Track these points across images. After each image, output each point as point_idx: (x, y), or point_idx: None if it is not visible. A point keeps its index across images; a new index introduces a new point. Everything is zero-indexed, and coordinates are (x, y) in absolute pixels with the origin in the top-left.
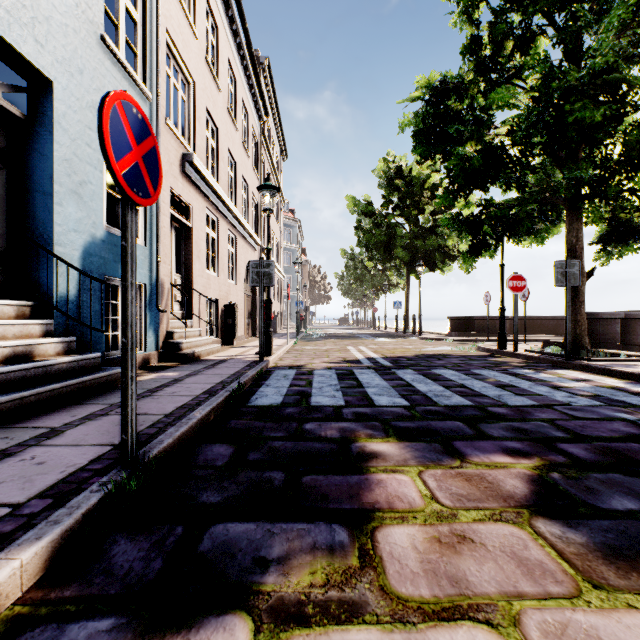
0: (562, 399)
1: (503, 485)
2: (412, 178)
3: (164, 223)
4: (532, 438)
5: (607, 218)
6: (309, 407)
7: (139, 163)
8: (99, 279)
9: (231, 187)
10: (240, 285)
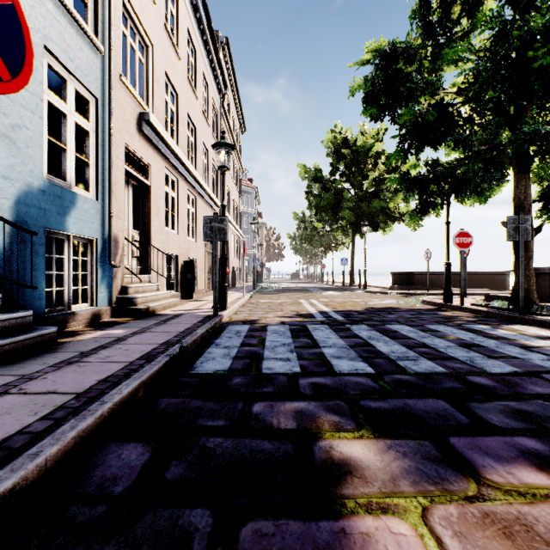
0: (544, 364)
1: None
2: (357, 147)
3: (118, 179)
4: None
5: None
6: (259, 376)
7: None
8: (28, 230)
9: (192, 152)
10: (200, 243)
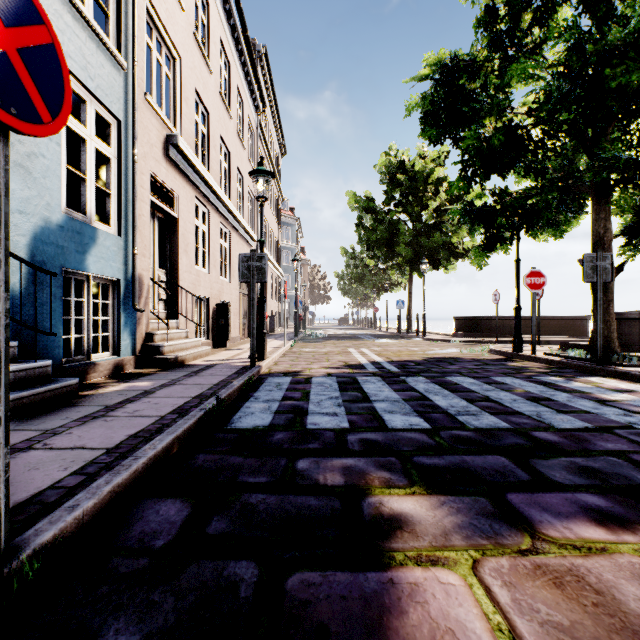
0: (618, 419)
1: (622, 599)
2: (415, 173)
3: (143, 211)
4: (615, 487)
5: (634, 208)
6: (304, 431)
7: (10, 57)
8: (46, 270)
9: (225, 178)
10: (234, 283)
